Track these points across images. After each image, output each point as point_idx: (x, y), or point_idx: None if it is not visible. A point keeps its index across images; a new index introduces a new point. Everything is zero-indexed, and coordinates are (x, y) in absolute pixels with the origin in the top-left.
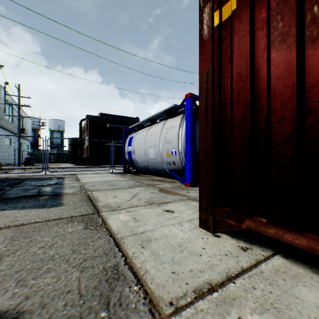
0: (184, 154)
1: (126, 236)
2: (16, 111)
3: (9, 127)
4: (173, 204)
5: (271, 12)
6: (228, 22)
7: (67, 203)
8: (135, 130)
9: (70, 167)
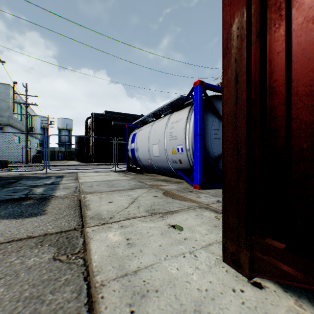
0: (192, 151)
1: (110, 280)
2: (25, 110)
3: (17, 125)
4: (180, 215)
5: None
6: None
7: (50, 211)
8: (139, 126)
9: (75, 164)
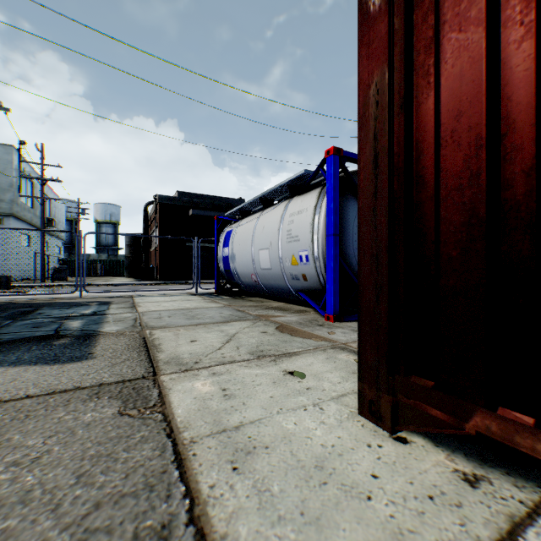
0: (324, 260)
1: (203, 436)
2: (38, 190)
3: (26, 216)
4: (303, 358)
5: None
6: None
7: (101, 354)
8: (236, 220)
9: (127, 283)
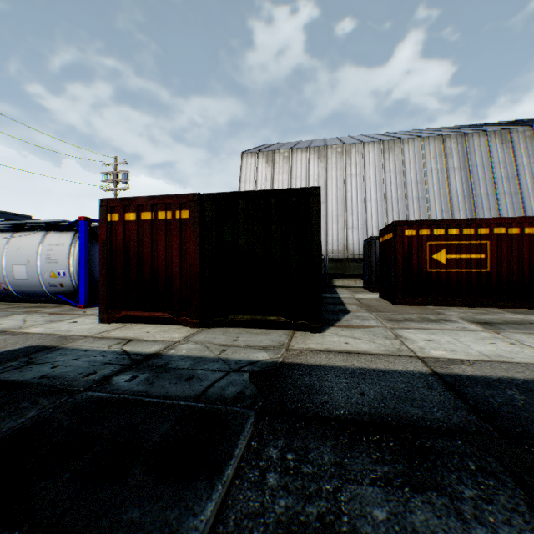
0: (78, 275)
1: (54, 332)
2: None
3: None
4: (75, 319)
5: (131, 233)
6: (116, 223)
7: None
8: None
9: None
